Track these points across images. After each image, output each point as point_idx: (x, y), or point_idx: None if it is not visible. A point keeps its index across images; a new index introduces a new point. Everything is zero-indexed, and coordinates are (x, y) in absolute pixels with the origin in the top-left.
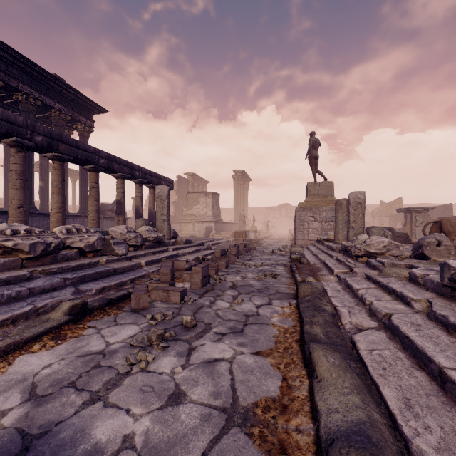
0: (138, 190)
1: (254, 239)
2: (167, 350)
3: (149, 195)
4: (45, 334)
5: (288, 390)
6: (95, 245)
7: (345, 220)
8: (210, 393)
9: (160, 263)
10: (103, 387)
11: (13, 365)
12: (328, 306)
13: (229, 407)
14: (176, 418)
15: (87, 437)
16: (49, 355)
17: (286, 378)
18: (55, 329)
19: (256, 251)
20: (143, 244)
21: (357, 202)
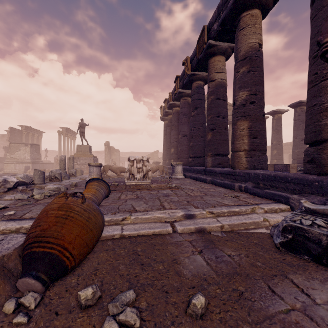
0: None
1: None
2: None
3: None
4: None
5: None
6: None
7: (72, 165)
8: None
9: None
10: None
11: None
12: None
13: None
14: None
15: None
16: None
17: None
18: None
19: None
20: None
21: (61, 160)
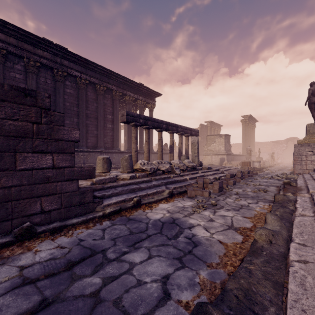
0: (180, 138)
1: (258, 167)
2: (205, 210)
3: (185, 140)
4: (163, 199)
5: (254, 227)
6: (168, 169)
7: None
8: (223, 222)
9: (196, 179)
10: (187, 214)
11: (159, 205)
12: (291, 206)
13: (230, 226)
14: (212, 224)
15: (188, 221)
16: (167, 205)
17: (255, 225)
18: (165, 198)
19: (258, 176)
20: (186, 169)
21: None
